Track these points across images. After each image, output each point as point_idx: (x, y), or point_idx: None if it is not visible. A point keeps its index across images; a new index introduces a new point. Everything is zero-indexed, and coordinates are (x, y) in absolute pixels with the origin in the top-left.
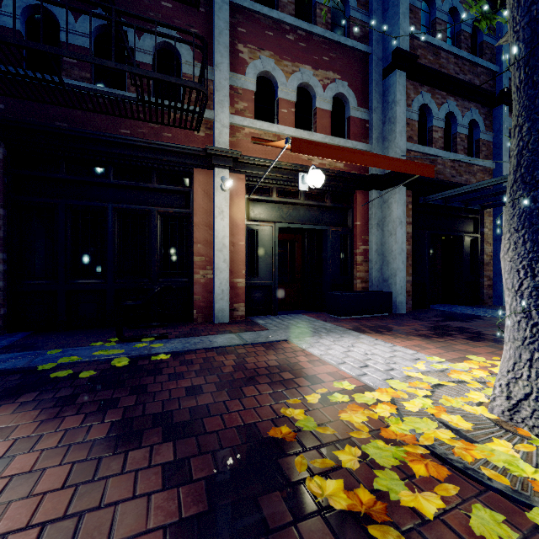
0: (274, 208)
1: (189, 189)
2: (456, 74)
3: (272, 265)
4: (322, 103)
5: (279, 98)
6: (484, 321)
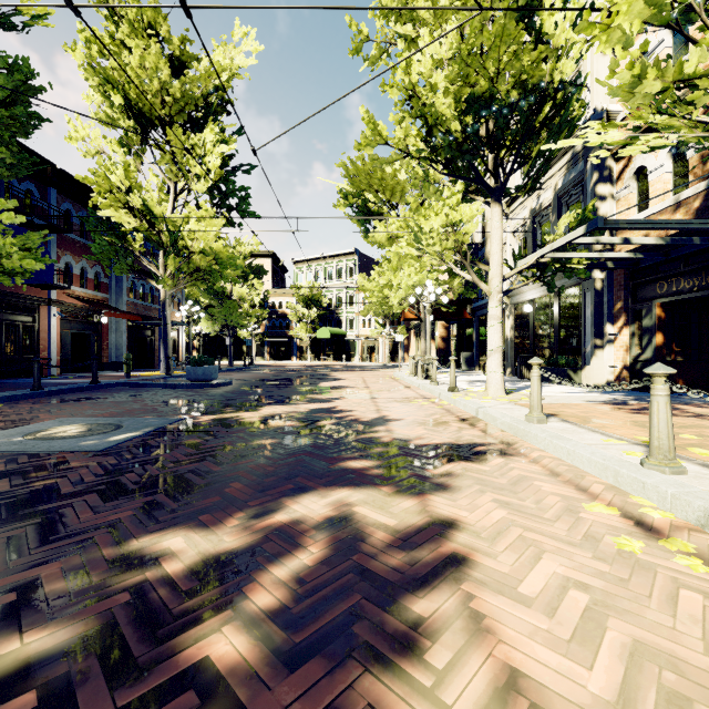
0: (69, 323)
1: (36, 314)
2: (146, 268)
3: (69, 350)
4: (91, 276)
5: (74, 274)
6: (157, 370)
